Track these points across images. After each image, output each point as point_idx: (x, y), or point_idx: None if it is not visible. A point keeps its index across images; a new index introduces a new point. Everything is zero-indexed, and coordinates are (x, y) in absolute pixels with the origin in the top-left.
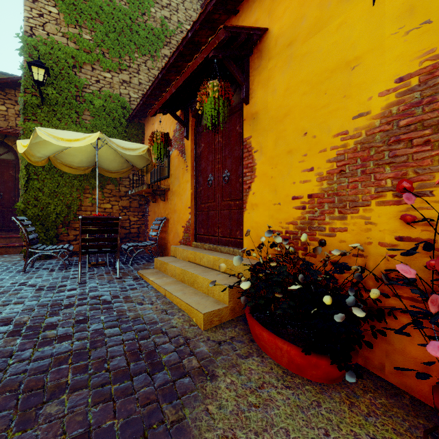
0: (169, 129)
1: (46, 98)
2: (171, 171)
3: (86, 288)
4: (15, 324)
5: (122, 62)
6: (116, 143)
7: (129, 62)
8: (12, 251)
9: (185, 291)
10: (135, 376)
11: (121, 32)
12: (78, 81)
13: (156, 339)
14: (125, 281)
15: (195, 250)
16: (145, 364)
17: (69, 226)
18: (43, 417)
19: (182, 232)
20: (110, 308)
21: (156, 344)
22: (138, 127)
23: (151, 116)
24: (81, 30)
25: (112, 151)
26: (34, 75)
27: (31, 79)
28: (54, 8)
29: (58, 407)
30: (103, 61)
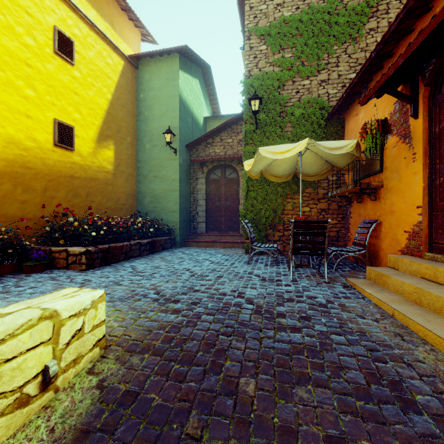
0: (381, 114)
1: (259, 123)
2: (384, 163)
3: (299, 286)
4: (256, 304)
5: (320, 63)
6: (322, 145)
7: (327, 59)
8: (236, 246)
9: (427, 317)
10: (381, 404)
11: (319, 33)
12: (281, 99)
13: (398, 369)
14: (335, 287)
15: (432, 263)
16: (390, 394)
17: (275, 228)
18: (297, 397)
19: (404, 238)
20: (328, 312)
21: (400, 375)
22: (337, 124)
23: (361, 105)
24: (283, 52)
25: (313, 154)
26: (252, 107)
27: (249, 112)
28: (264, 46)
29: (307, 395)
30: (302, 71)
